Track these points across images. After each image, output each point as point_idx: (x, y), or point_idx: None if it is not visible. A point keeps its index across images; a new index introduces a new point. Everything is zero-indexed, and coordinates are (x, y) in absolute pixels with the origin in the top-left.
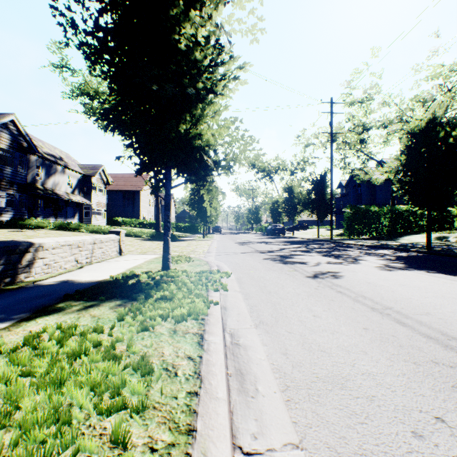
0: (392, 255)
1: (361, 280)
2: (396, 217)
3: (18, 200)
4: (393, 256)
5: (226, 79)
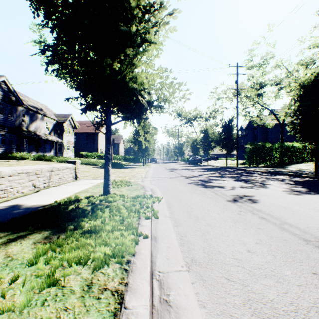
0: (289, 180)
1: (277, 205)
2: (284, 151)
3: (9, 138)
4: (291, 181)
5: (157, 26)
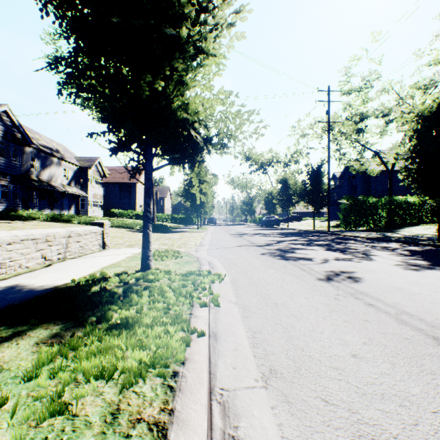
0: (403, 249)
1: (389, 285)
2: (394, 208)
3: (12, 191)
4: (406, 251)
5: (218, 28)
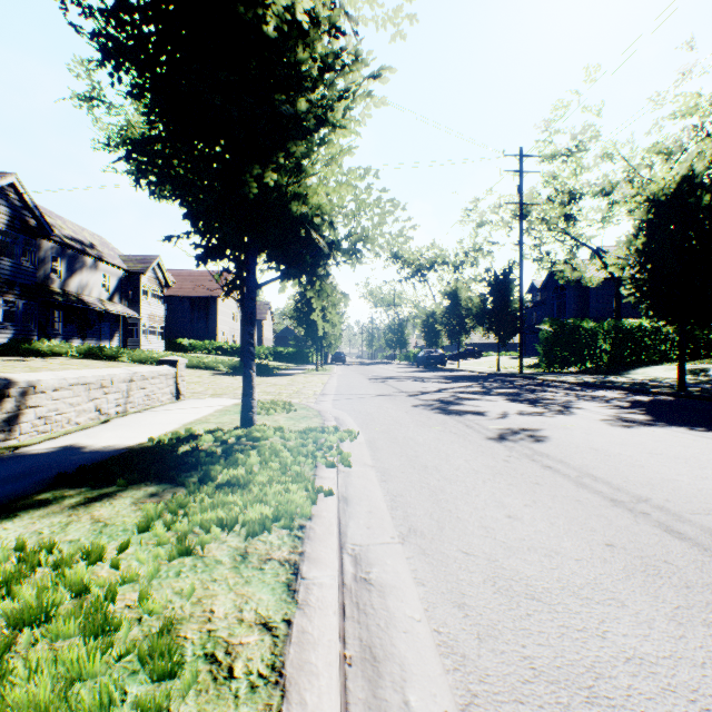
0: (623, 399)
1: (582, 445)
2: (623, 338)
3: (22, 311)
4: (626, 402)
5: (350, 97)
